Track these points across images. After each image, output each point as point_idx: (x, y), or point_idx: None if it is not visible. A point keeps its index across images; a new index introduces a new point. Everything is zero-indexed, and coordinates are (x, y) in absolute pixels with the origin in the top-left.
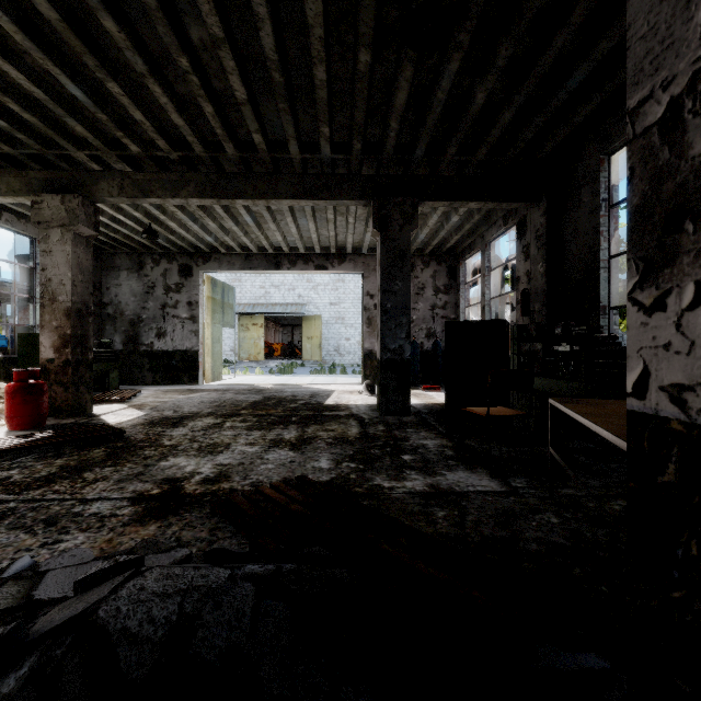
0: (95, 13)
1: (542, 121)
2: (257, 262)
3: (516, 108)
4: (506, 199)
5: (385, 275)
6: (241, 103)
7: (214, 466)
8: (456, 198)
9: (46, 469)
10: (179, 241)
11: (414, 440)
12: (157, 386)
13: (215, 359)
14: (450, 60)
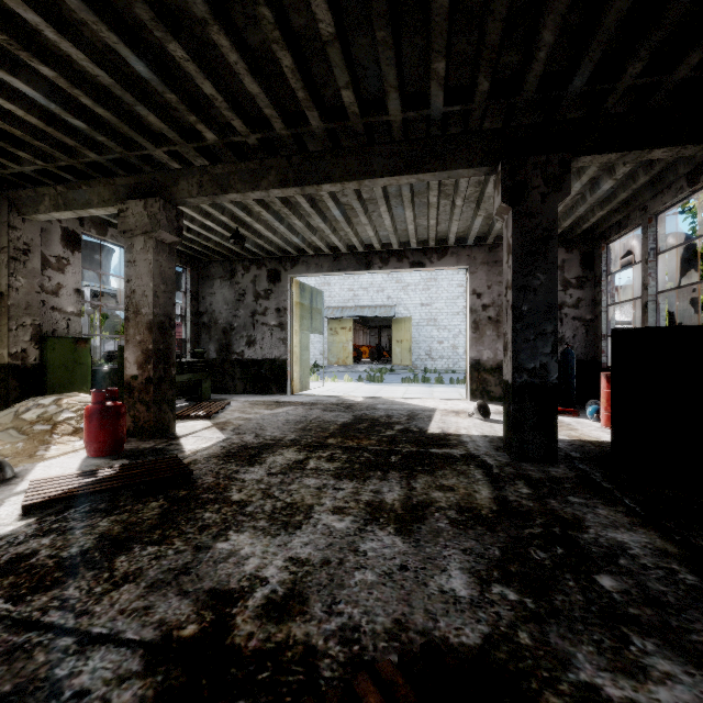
0: None
1: None
2: (346, 262)
3: None
4: None
5: (518, 266)
6: (327, 42)
7: (285, 562)
8: (631, 146)
9: (82, 539)
10: (266, 245)
11: (596, 530)
12: (247, 395)
13: (303, 368)
14: None
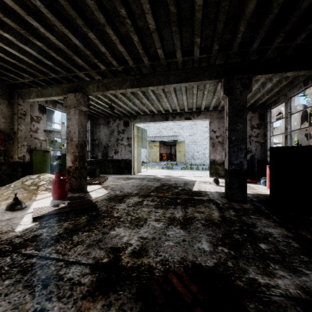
0: None
1: None
2: (157, 118)
3: None
4: None
5: (230, 121)
6: (152, 31)
7: (138, 238)
8: (278, 71)
9: (58, 230)
10: (123, 110)
11: (260, 228)
12: (114, 175)
13: (138, 163)
14: None
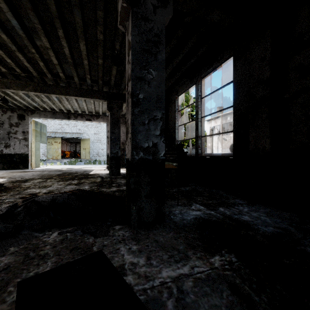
0: None
1: None
2: (59, 115)
3: None
4: None
5: (111, 127)
6: (55, 64)
7: (47, 190)
8: None
9: None
10: (18, 104)
11: (118, 181)
12: (5, 170)
13: (36, 158)
14: None
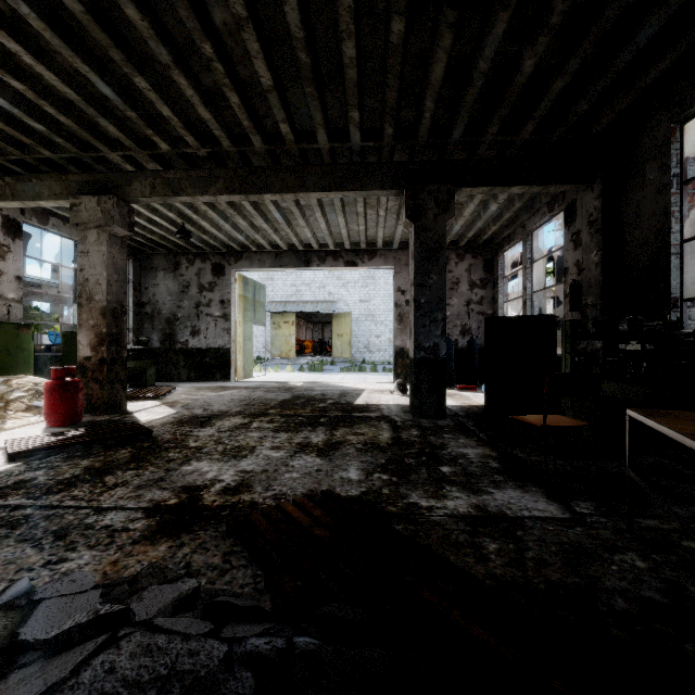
0: (117, 1)
1: (601, 88)
2: (287, 259)
3: (570, 75)
4: (554, 182)
5: (418, 268)
6: (267, 90)
7: (236, 472)
8: (497, 183)
9: (71, 470)
10: (211, 240)
11: (452, 448)
12: (191, 382)
13: (246, 357)
14: (495, 22)
